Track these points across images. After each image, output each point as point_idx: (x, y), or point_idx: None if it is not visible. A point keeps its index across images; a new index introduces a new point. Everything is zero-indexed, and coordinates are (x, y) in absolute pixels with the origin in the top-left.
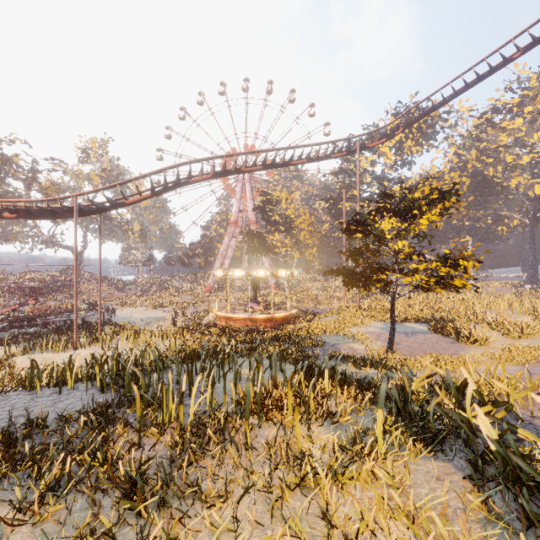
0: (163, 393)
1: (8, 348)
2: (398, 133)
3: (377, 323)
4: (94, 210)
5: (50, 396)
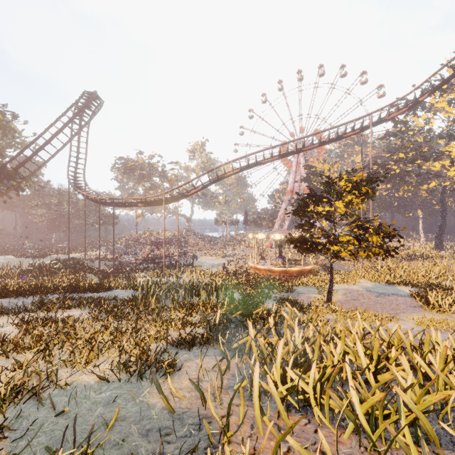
0: (149, 294)
1: (137, 273)
2: (423, 99)
3: (369, 283)
4: (174, 200)
5: (130, 293)
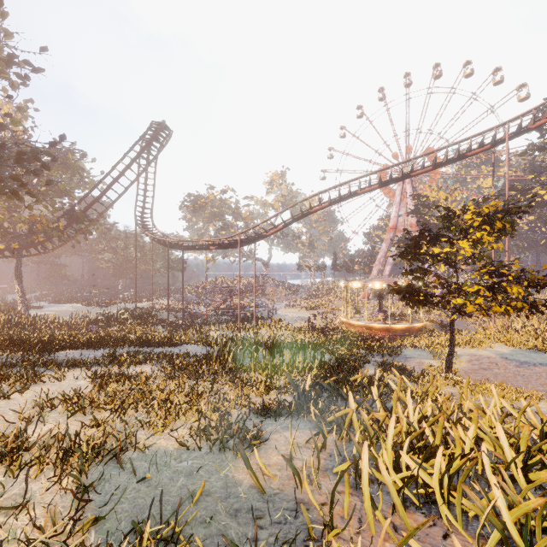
0: (225, 351)
1: (208, 326)
2: None
3: (505, 348)
4: (250, 241)
5: (202, 349)
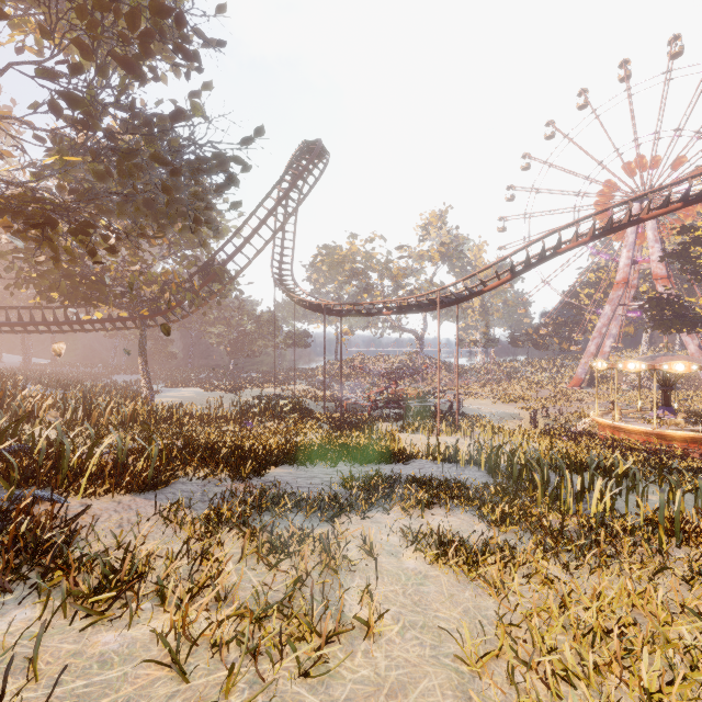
0: (561, 486)
1: (392, 425)
2: None
3: None
4: (454, 301)
5: (450, 469)
